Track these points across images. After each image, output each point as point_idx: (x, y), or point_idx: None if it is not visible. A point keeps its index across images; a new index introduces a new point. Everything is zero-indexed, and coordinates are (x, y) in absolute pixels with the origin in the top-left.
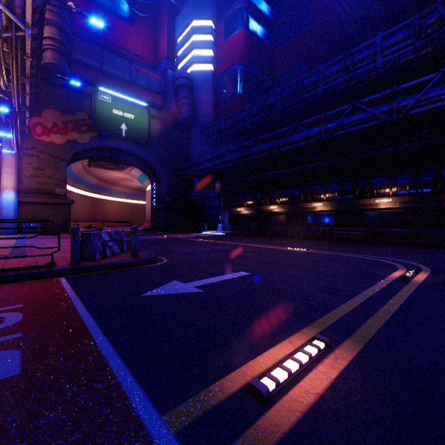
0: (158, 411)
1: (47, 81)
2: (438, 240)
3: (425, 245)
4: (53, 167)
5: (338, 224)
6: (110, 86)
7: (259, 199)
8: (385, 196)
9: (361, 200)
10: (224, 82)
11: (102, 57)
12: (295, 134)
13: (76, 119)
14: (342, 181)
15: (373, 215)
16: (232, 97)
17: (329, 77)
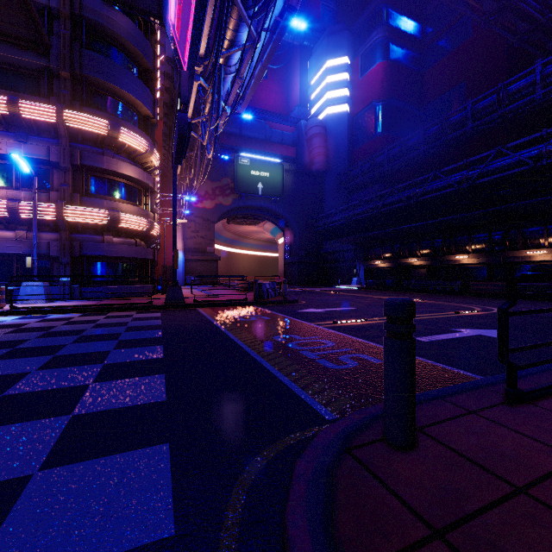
0: (309, 323)
1: None
2: None
3: None
4: (205, 229)
5: (487, 279)
6: (248, 148)
7: (397, 252)
8: (542, 247)
9: (511, 252)
10: (361, 122)
11: (241, 123)
12: (436, 181)
13: (221, 185)
14: (490, 231)
15: (527, 268)
16: (370, 138)
17: (479, 113)
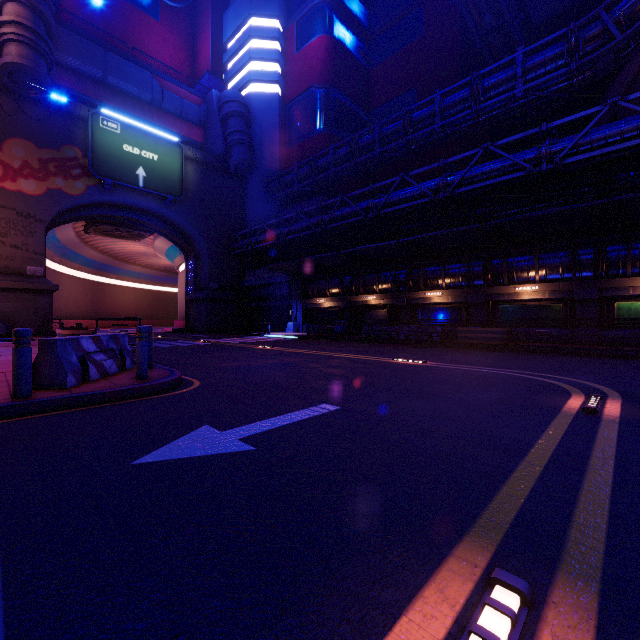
0: None
1: (12, 94)
2: (603, 346)
3: (589, 353)
4: (22, 231)
5: (463, 323)
6: (120, 108)
7: (348, 286)
8: (529, 282)
9: (495, 288)
10: (296, 112)
11: (106, 62)
12: (401, 190)
13: (61, 157)
14: (469, 259)
15: (512, 309)
16: (309, 135)
17: (449, 109)
